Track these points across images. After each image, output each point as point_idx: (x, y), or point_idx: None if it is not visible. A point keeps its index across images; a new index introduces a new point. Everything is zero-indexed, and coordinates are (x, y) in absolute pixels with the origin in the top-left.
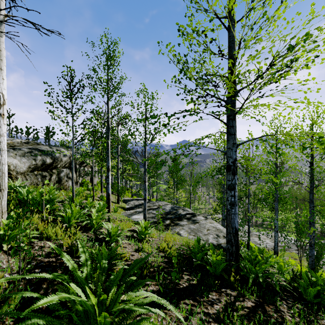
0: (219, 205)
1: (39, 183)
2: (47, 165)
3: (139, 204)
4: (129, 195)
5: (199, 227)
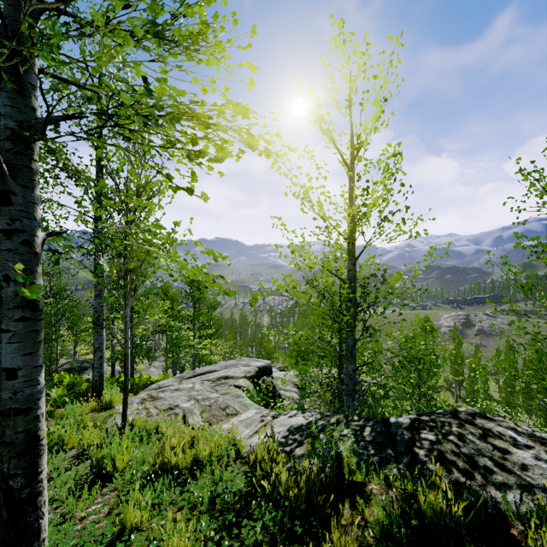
0: None
1: None
2: None
3: None
4: None
5: None
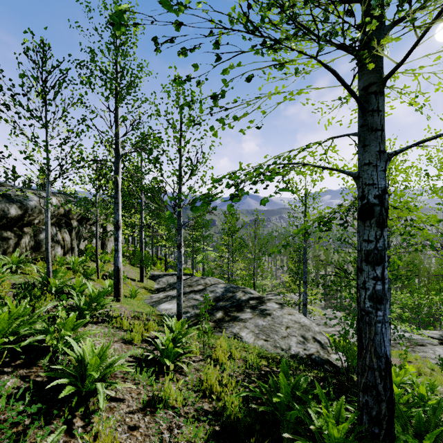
0: (294, 282)
1: None
2: (12, 219)
3: (175, 283)
4: (162, 268)
5: (273, 323)
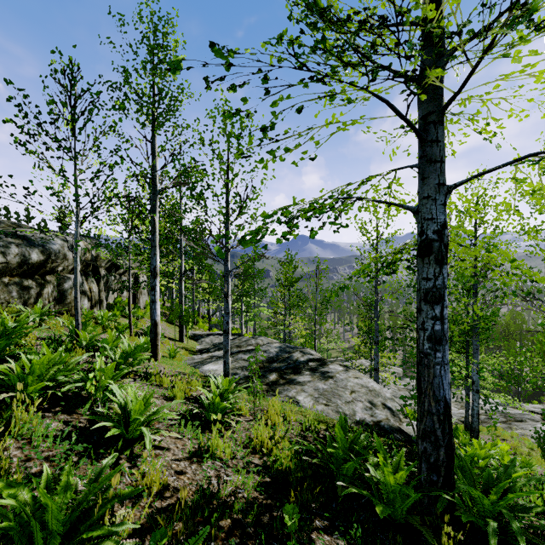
0: (365, 344)
1: (14, 300)
2: (34, 265)
3: (220, 343)
4: (205, 327)
5: (335, 387)
